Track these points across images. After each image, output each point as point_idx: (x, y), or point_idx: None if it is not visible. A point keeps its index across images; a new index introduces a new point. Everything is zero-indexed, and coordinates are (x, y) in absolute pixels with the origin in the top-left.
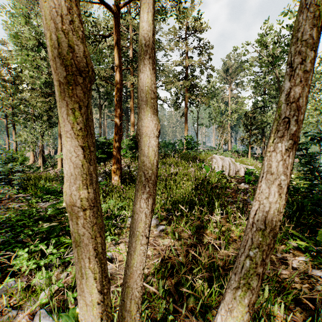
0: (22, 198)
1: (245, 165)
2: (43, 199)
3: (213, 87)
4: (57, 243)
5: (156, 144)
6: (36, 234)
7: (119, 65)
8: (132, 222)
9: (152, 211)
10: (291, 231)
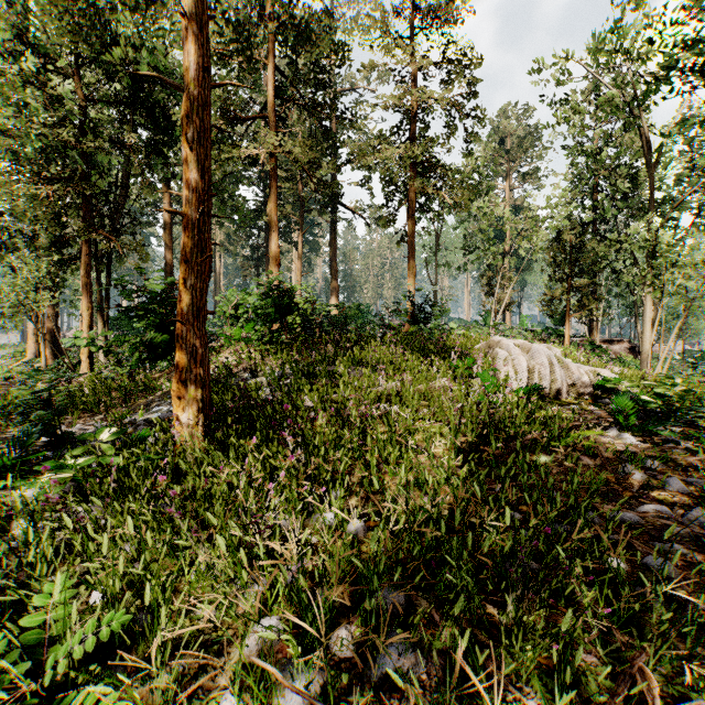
0: None
1: (590, 367)
2: None
3: (476, 172)
4: None
5: None
6: None
7: (197, 15)
8: None
9: None
10: None
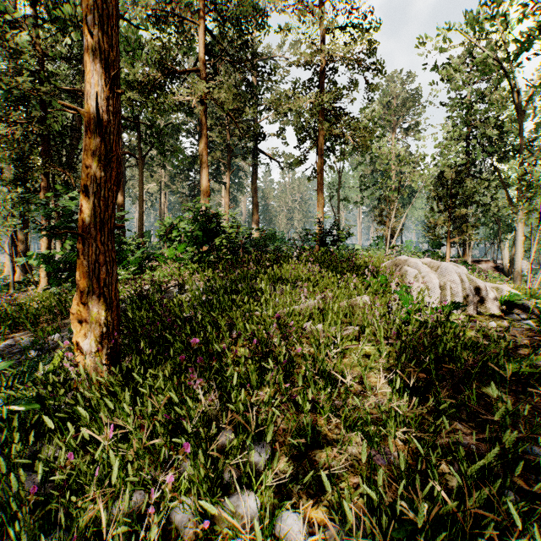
0: None
1: (492, 284)
2: None
3: (372, 122)
4: None
5: None
6: None
7: None
8: None
9: None
10: None
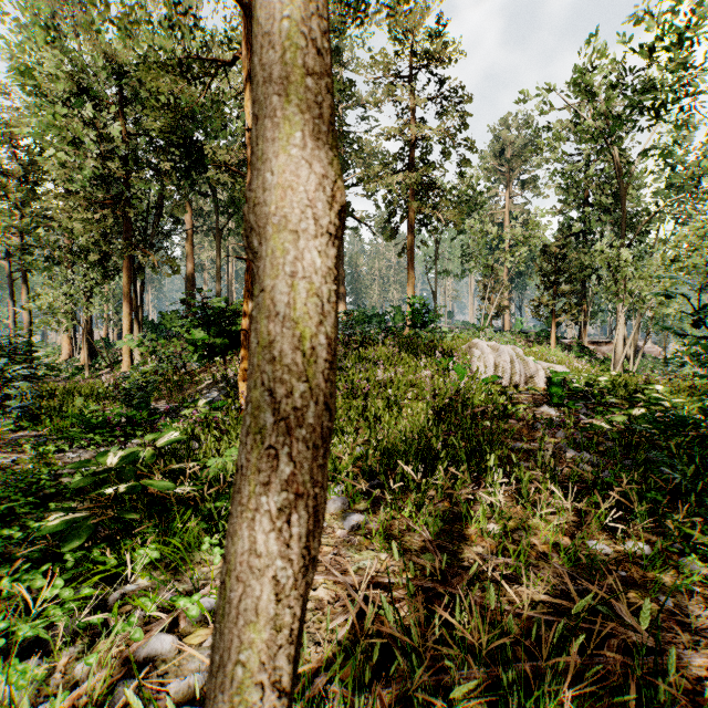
0: (26, 441)
1: (548, 364)
2: (74, 445)
3: (472, 188)
4: (78, 569)
5: (328, 266)
6: (38, 536)
7: None
8: (219, 611)
9: (306, 567)
10: (690, 533)
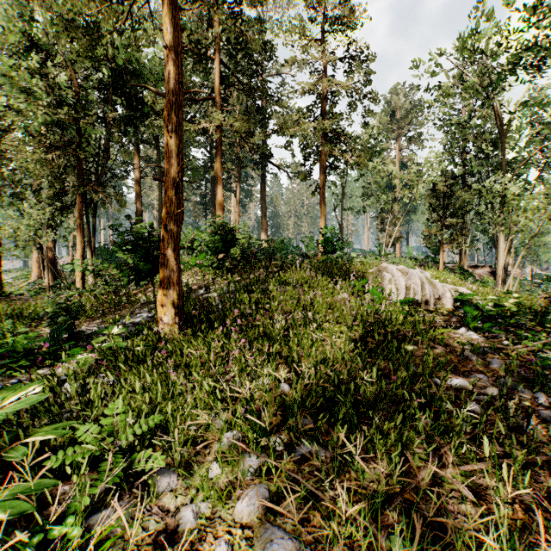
0: None
1: (452, 286)
2: None
3: (372, 138)
4: None
5: None
6: None
7: (174, 46)
8: None
9: None
10: None
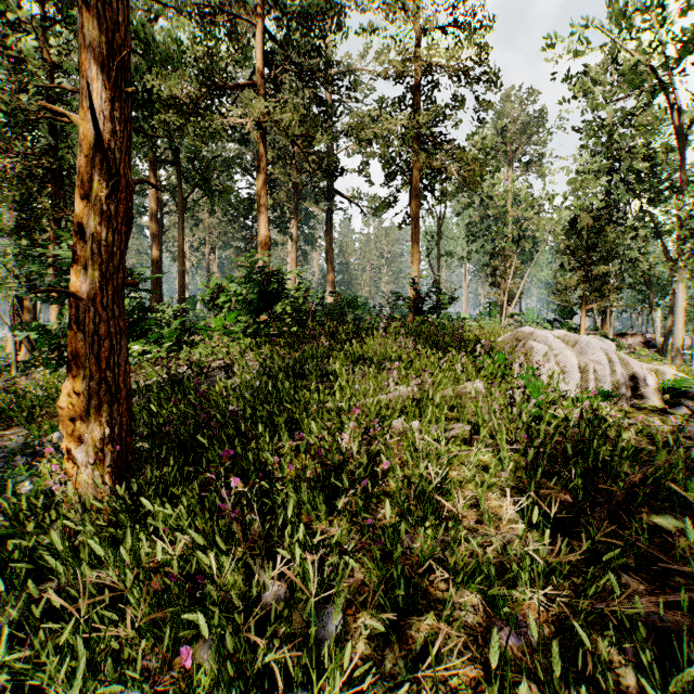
0: None
1: (649, 365)
2: None
3: (483, 152)
4: None
5: None
6: None
7: None
8: None
9: None
10: None
